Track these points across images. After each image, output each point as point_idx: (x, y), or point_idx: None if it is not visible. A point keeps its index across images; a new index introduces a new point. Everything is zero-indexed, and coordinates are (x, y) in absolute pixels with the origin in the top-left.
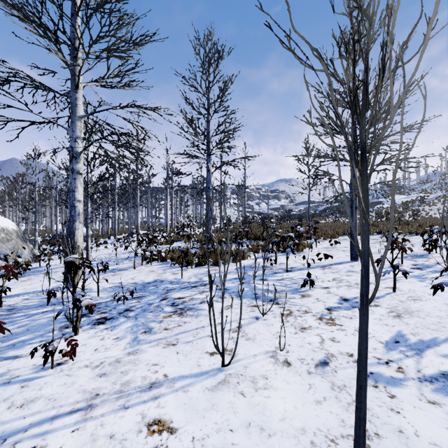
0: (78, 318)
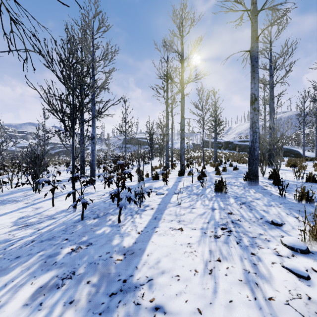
0: None
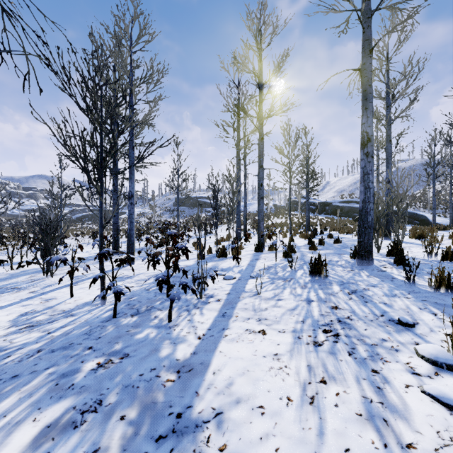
0: None
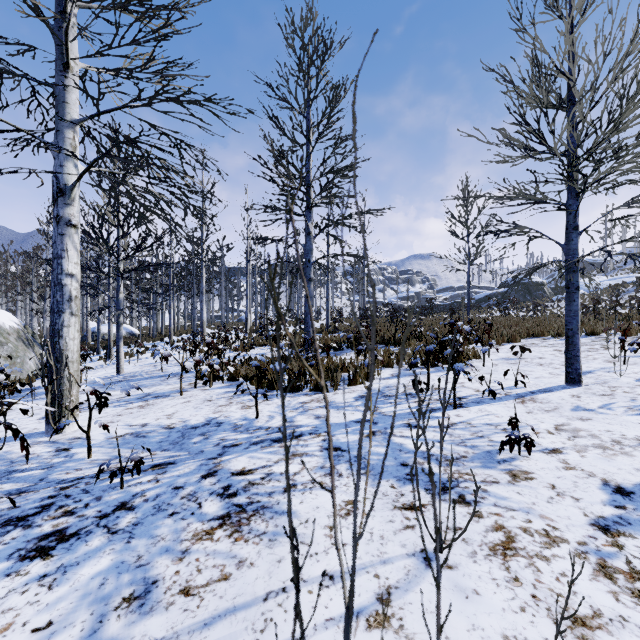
0: None
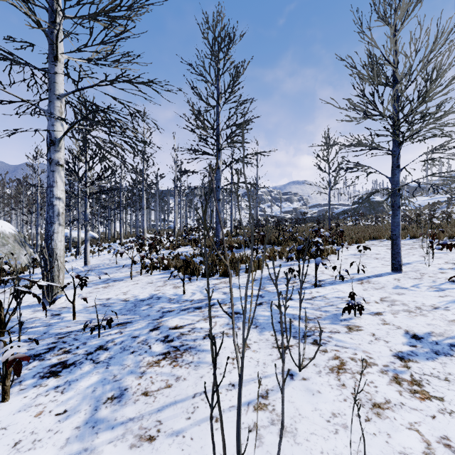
0: (6, 375)
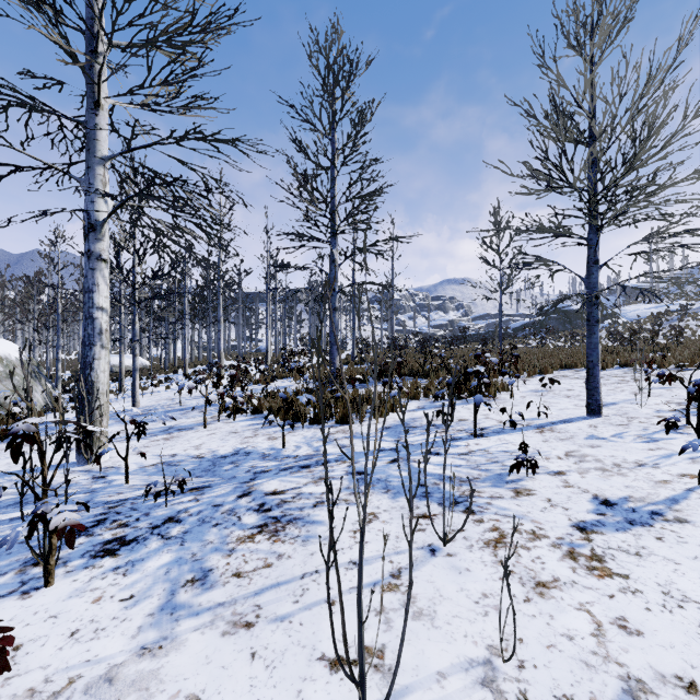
0: (51, 551)
